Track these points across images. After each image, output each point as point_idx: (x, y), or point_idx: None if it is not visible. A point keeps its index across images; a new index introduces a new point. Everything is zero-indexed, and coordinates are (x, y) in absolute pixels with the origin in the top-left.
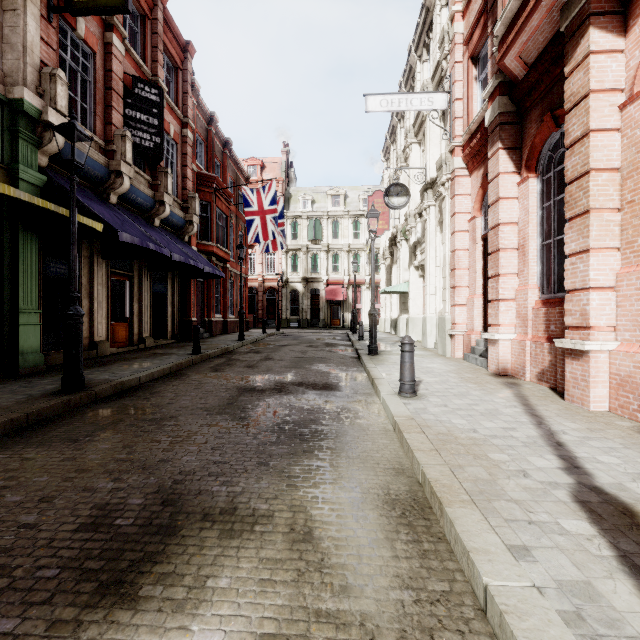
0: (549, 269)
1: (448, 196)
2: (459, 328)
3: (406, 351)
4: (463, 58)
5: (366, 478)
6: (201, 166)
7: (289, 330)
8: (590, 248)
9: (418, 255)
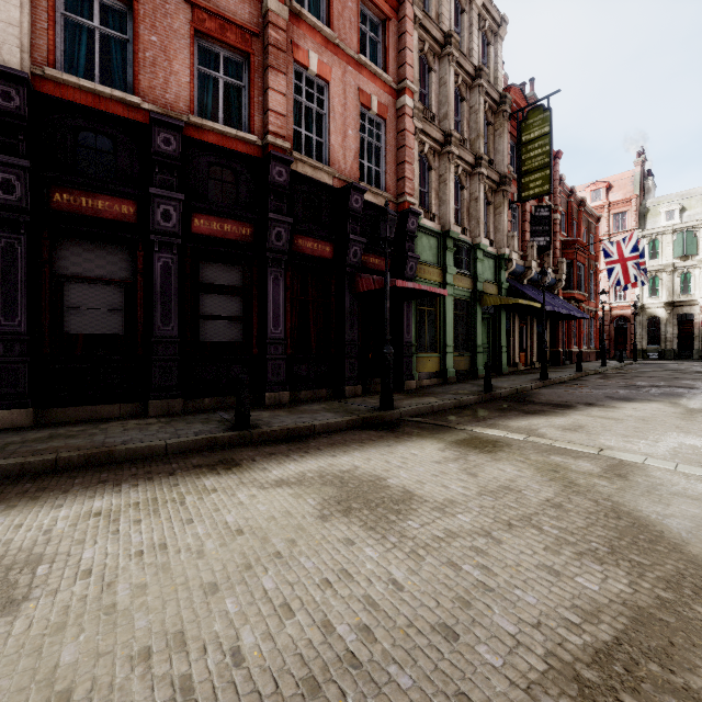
0: None
1: None
2: None
3: None
4: None
5: (701, 402)
6: (563, 233)
7: (646, 361)
8: None
9: None
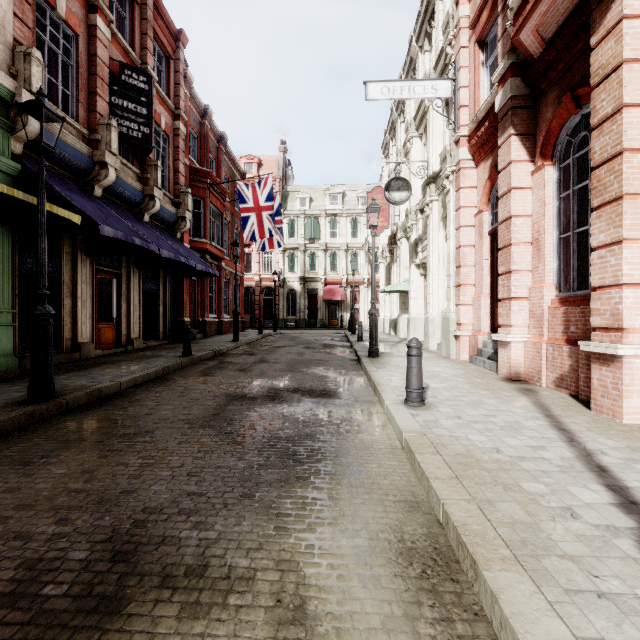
0: (567, 265)
1: (453, 189)
2: (465, 329)
3: (413, 355)
4: (469, 43)
5: (373, 516)
6: (194, 161)
7: (286, 330)
8: (623, 239)
9: (419, 253)
